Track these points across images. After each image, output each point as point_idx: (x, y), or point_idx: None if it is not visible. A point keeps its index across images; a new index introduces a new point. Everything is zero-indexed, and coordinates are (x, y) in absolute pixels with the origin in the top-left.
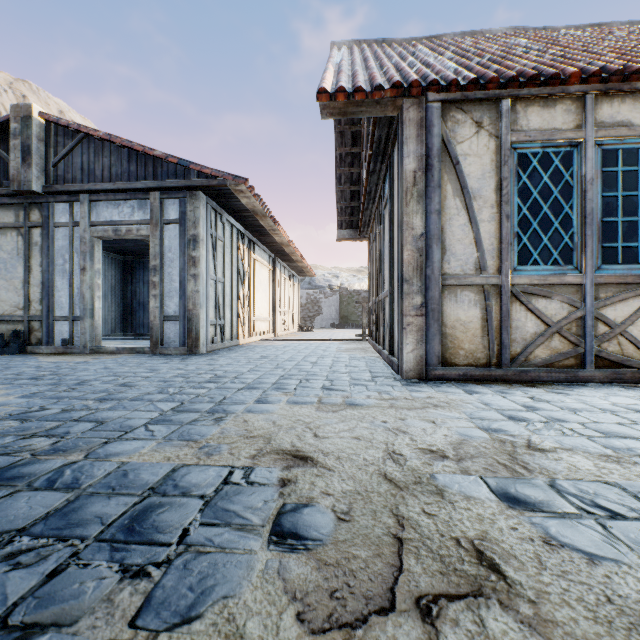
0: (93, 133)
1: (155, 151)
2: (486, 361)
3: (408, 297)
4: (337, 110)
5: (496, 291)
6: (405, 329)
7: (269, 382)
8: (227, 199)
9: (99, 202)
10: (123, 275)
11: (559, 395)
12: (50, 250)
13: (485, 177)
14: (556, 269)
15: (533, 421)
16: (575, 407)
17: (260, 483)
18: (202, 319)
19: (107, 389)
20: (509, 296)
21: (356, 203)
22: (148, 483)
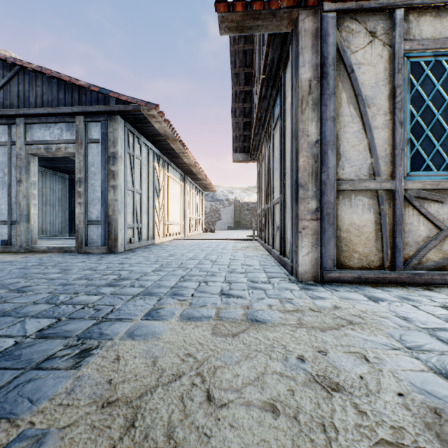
0: (27, 65)
1: (80, 81)
2: (379, 264)
3: (303, 202)
4: (235, 24)
5: (389, 196)
6: (301, 233)
7: (168, 285)
8: (142, 124)
9: (33, 125)
10: (68, 189)
11: None
12: None
13: (378, 85)
14: (447, 174)
15: None
16: None
17: None
18: (120, 223)
19: None
20: (403, 200)
21: (248, 132)
22: None
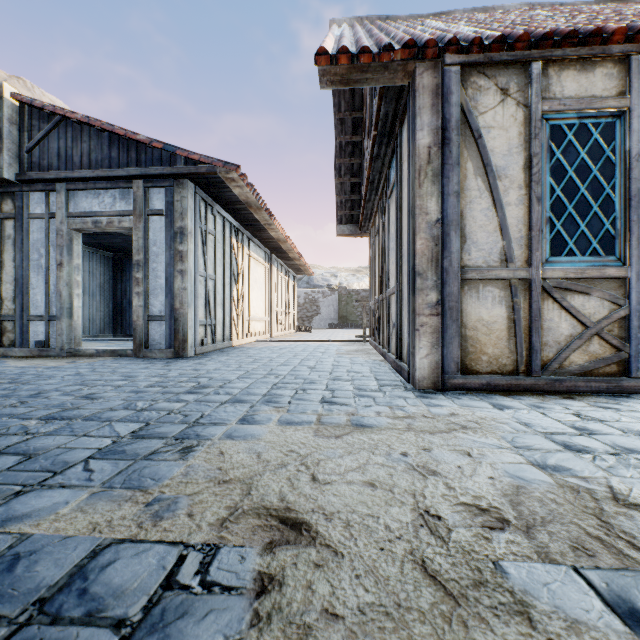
0: (70, 115)
1: (138, 135)
2: (513, 368)
3: (421, 293)
4: (339, 77)
5: (525, 286)
6: (418, 330)
7: (259, 393)
8: (218, 189)
9: (77, 191)
10: (112, 273)
11: (608, 411)
12: (24, 244)
13: (512, 153)
14: (595, 260)
15: (598, 452)
16: (639, 429)
17: (223, 586)
18: (190, 319)
19: (63, 403)
20: (540, 292)
21: (357, 196)
22: (40, 587)
